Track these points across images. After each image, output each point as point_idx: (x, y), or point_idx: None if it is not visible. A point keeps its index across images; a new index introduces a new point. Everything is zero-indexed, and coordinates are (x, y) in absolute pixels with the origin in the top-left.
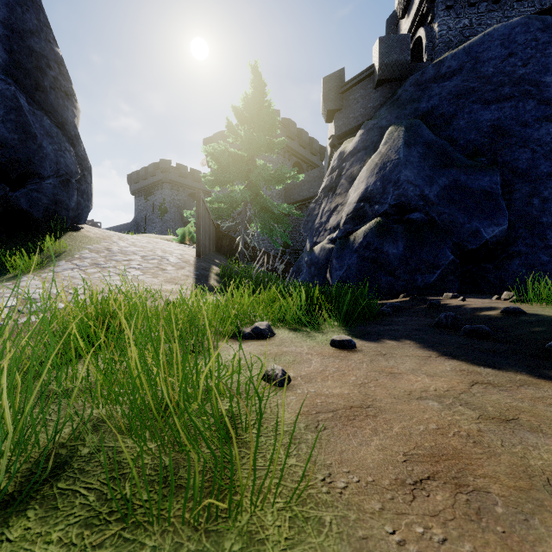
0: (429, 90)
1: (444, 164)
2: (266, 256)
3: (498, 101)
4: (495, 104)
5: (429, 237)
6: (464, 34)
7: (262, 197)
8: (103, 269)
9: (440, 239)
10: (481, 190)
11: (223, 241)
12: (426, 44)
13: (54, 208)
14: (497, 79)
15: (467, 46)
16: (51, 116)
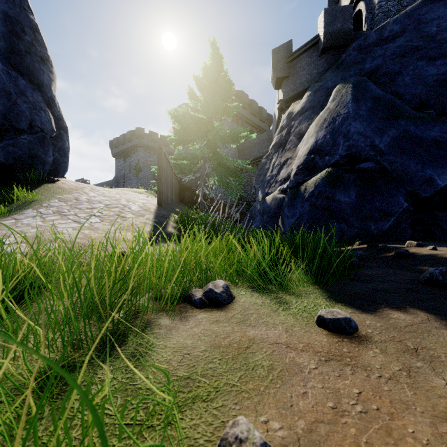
0: (372, 52)
1: (393, 116)
2: (223, 206)
3: (444, 56)
4: (440, 60)
5: (382, 185)
6: (402, 3)
7: (219, 153)
8: (63, 216)
9: (392, 187)
10: (432, 139)
11: (185, 193)
12: (366, 15)
13: (31, 161)
14: (441, 37)
15: (408, 10)
16: (27, 77)
